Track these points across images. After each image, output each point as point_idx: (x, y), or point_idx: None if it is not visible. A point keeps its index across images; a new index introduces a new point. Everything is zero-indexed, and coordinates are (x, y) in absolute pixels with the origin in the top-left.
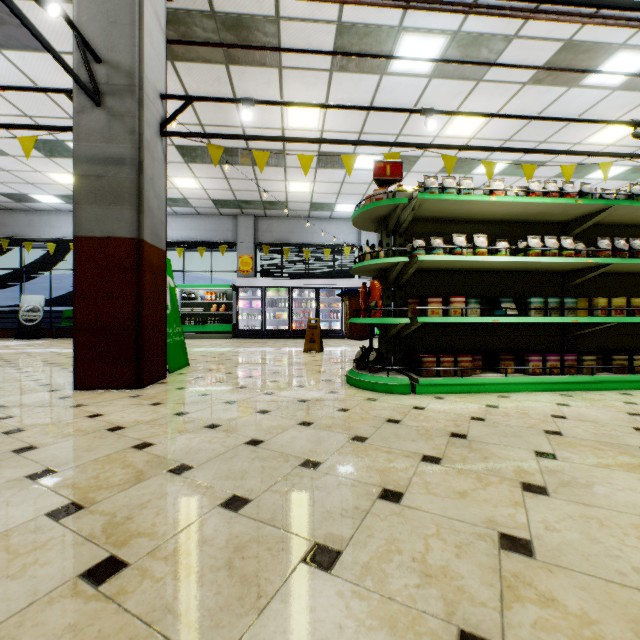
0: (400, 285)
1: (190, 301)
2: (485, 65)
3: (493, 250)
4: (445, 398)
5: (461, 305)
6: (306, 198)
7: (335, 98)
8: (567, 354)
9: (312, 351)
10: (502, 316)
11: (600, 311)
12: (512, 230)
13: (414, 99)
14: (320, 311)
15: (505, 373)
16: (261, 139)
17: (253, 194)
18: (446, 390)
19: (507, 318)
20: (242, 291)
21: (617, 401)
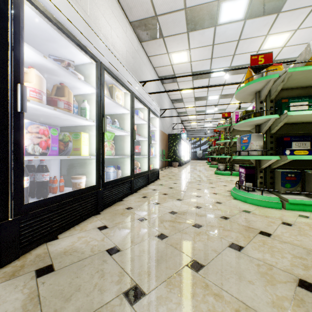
0: None
1: None
2: None
3: None
4: None
5: None
6: None
7: None
8: None
9: None
10: None
11: None
12: None
13: None
14: None
15: None
16: None
17: None
18: None
19: None
20: None
21: None
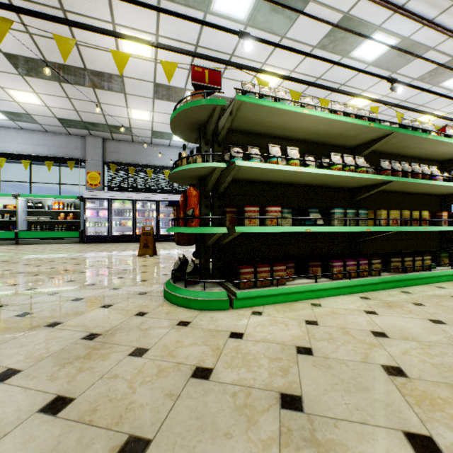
0: (219, 194)
1: (36, 210)
2: (291, 9)
3: (301, 165)
4: (263, 313)
5: (277, 214)
6: (147, 126)
7: (165, 29)
8: (361, 259)
9: (147, 255)
10: (312, 225)
11: (383, 221)
12: (315, 150)
13: (233, 44)
14: (161, 220)
15: (315, 279)
16: (64, 22)
17: (98, 117)
18: (263, 301)
19: (317, 227)
20: (89, 202)
21: (408, 302)
